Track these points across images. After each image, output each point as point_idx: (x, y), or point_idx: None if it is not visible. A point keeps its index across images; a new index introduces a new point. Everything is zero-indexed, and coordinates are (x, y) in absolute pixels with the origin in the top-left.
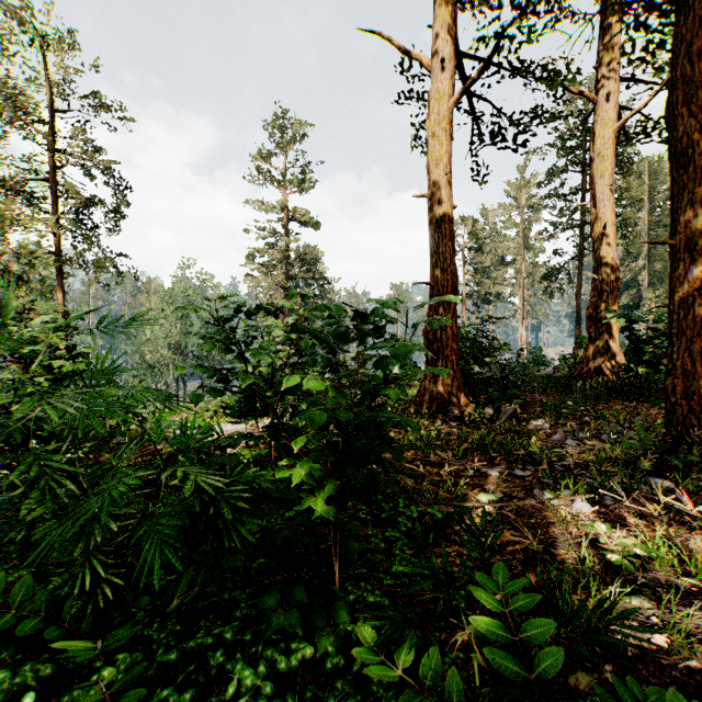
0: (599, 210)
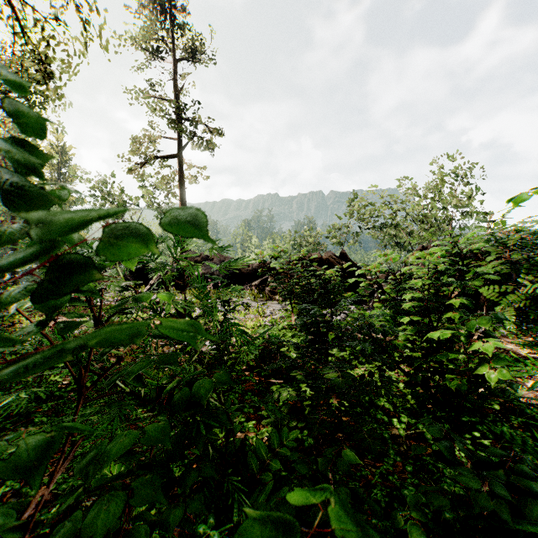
0: None
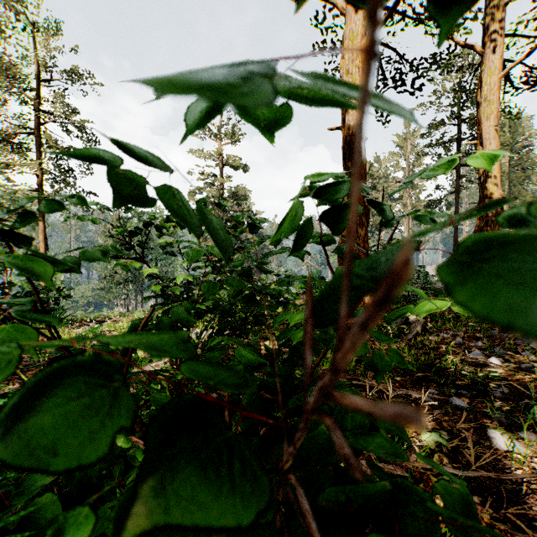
0: (485, 147)
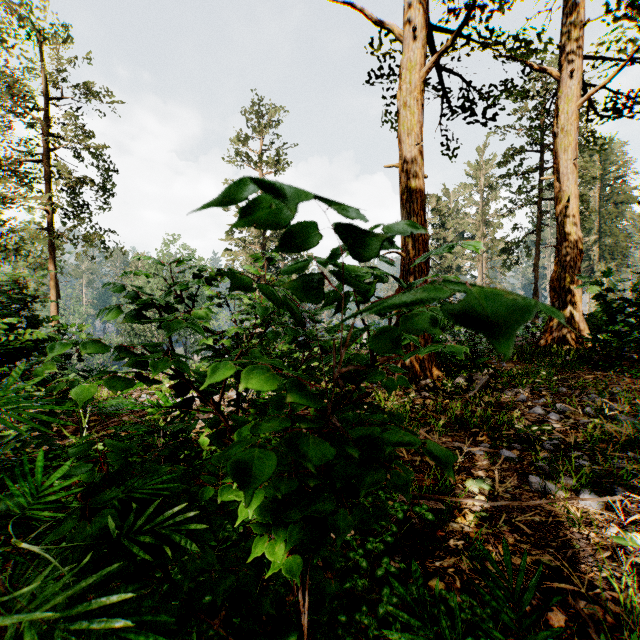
0: (563, 183)
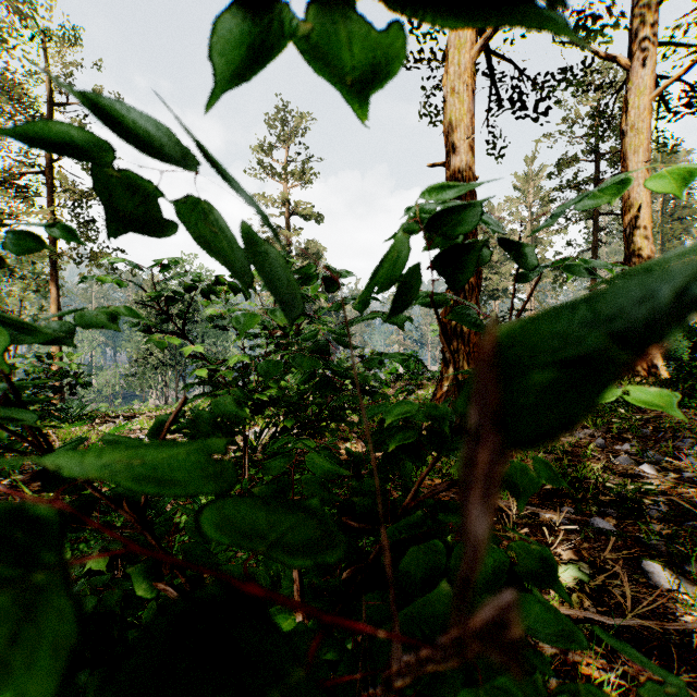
0: (631, 190)
